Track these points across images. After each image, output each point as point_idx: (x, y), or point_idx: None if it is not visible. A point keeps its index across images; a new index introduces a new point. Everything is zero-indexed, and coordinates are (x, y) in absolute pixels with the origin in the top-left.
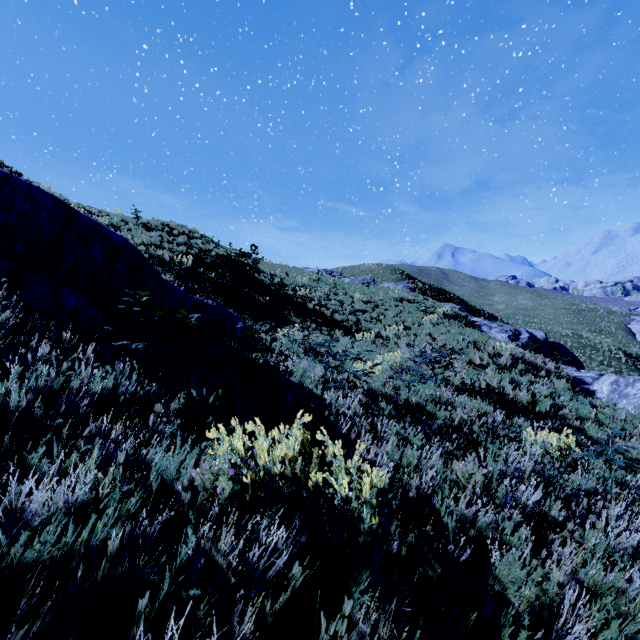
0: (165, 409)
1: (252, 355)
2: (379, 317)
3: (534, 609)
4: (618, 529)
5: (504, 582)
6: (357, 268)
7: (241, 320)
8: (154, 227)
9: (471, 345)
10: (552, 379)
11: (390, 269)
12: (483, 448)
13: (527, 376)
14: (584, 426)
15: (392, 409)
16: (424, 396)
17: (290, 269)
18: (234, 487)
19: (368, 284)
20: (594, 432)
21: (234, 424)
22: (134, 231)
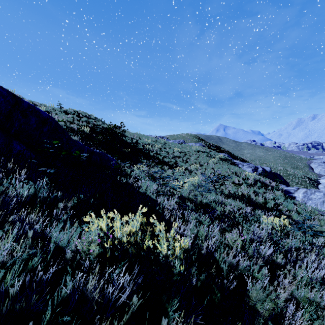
0: (65, 206)
1: (119, 178)
2: (187, 160)
3: (272, 316)
4: (313, 268)
5: (254, 300)
6: (176, 135)
7: (114, 160)
8: (69, 112)
9: (233, 174)
10: (274, 191)
11: (192, 136)
12: (241, 226)
13: (262, 189)
14: (290, 214)
15: (193, 206)
16: (210, 199)
17: (141, 135)
18: (99, 250)
19: (181, 143)
20: (296, 217)
21: (103, 214)
22: (59, 114)
